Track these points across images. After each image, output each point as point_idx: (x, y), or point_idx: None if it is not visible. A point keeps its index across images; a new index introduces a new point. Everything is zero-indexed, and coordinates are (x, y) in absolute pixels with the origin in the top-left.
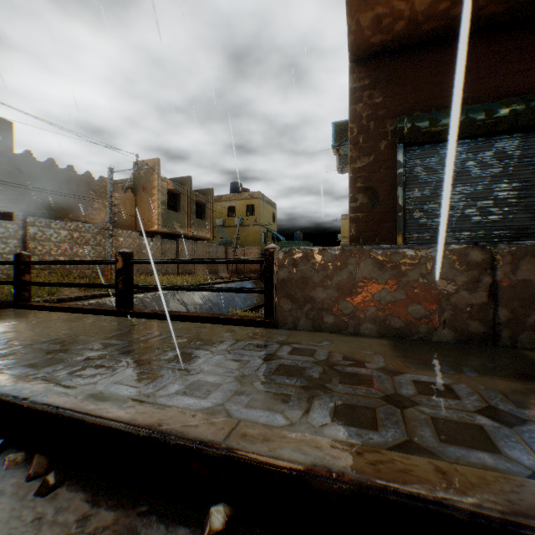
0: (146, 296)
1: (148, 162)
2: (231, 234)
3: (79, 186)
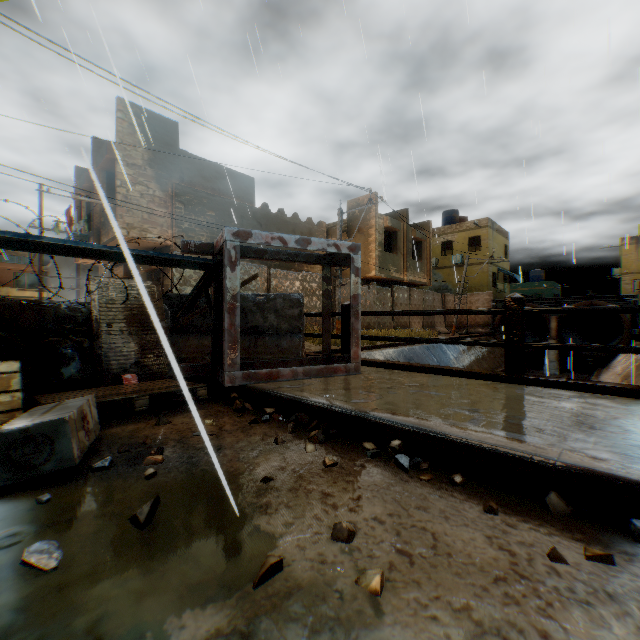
0: (379, 353)
1: (364, 199)
2: (445, 277)
3: (302, 234)
